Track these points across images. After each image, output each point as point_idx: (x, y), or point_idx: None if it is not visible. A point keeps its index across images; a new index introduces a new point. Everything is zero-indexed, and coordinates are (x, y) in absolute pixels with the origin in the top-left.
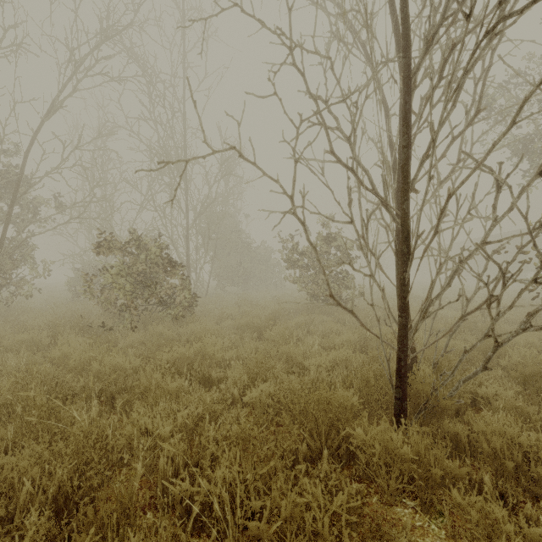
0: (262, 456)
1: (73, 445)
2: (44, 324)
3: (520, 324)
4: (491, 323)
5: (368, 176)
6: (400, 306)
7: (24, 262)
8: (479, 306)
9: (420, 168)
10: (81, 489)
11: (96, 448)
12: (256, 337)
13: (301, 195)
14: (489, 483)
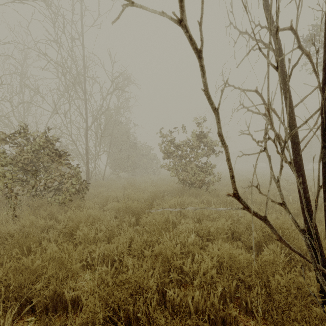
0: None
1: None
2: None
3: None
4: None
5: None
6: None
7: None
8: None
9: None
10: None
11: None
12: (134, 221)
13: None
14: None
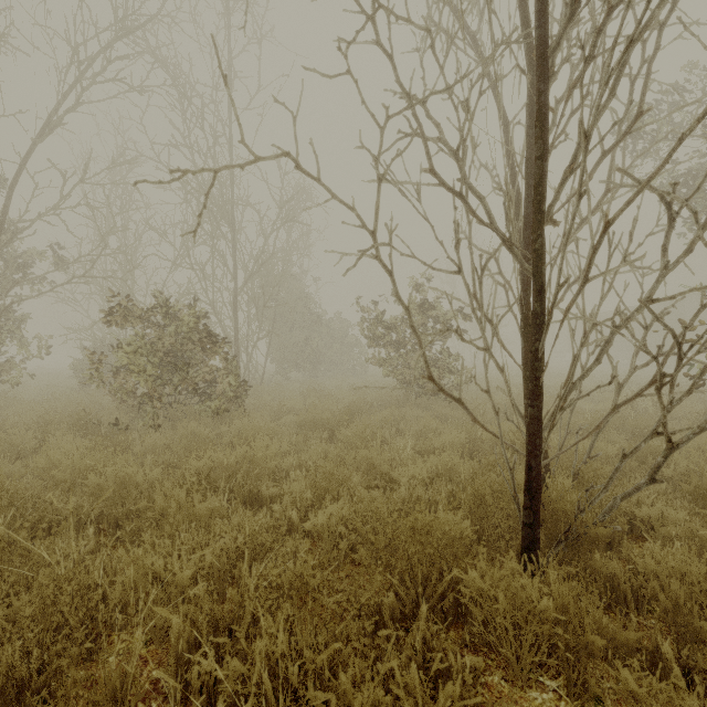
0: (327, 617)
1: (36, 602)
2: (32, 422)
3: (706, 416)
4: (662, 415)
5: (484, 205)
6: (530, 391)
7: (12, 337)
8: (640, 393)
9: (561, 189)
10: (44, 673)
11: (73, 606)
12: (326, 438)
13: (388, 230)
14: (669, 654)
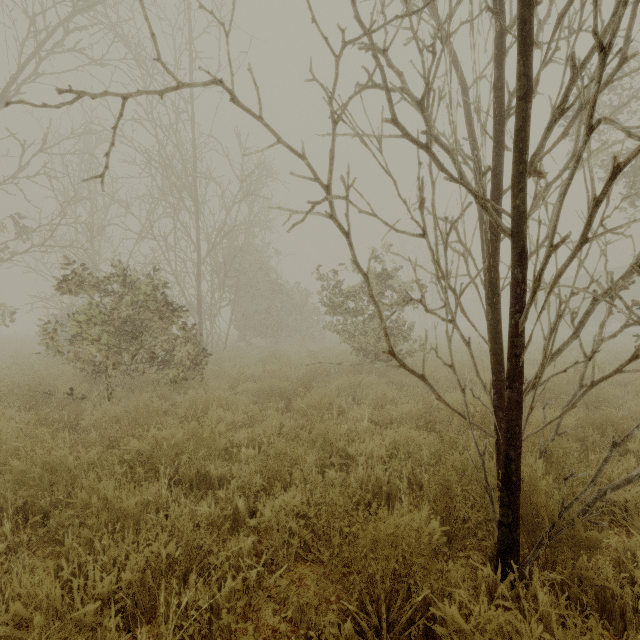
0: None
1: None
2: None
3: None
4: None
5: (452, 159)
6: (508, 371)
7: None
8: (619, 368)
9: (547, 135)
10: None
11: None
12: (283, 407)
13: (344, 184)
14: None
